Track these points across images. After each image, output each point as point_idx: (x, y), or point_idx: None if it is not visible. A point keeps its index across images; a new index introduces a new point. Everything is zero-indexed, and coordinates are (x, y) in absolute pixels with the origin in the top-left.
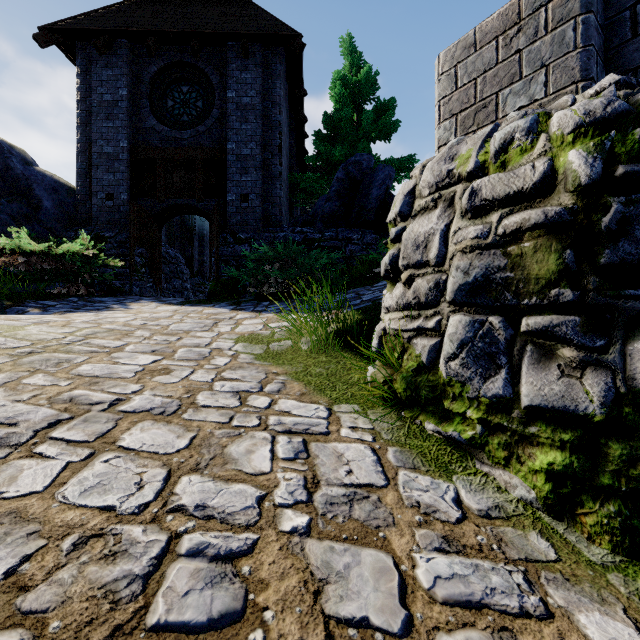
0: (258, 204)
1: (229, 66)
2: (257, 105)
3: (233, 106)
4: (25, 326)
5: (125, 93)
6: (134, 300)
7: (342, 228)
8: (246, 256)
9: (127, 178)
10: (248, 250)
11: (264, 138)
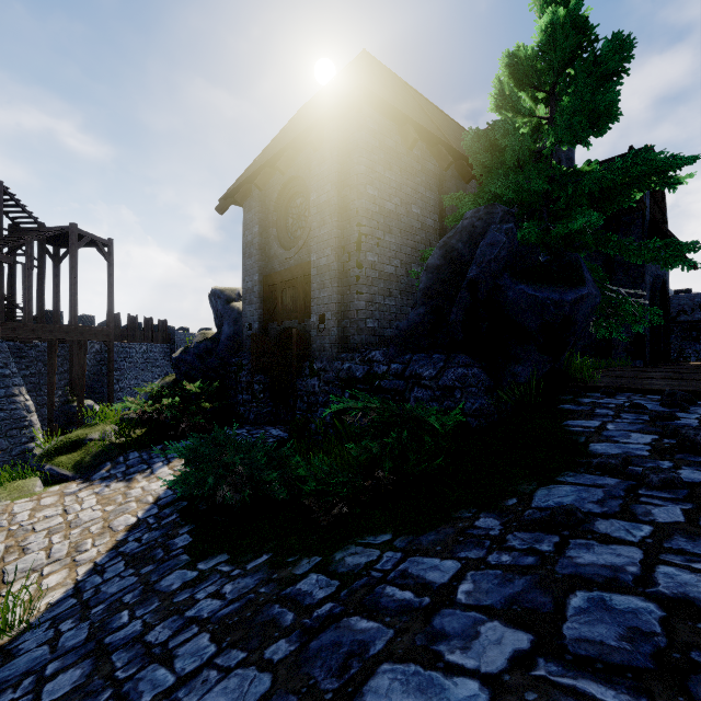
0: (332, 324)
1: (311, 165)
2: (332, 200)
3: (314, 211)
4: None
5: (257, 230)
6: None
7: (420, 353)
8: (315, 392)
9: (258, 308)
10: (316, 385)
11: (343, 236)
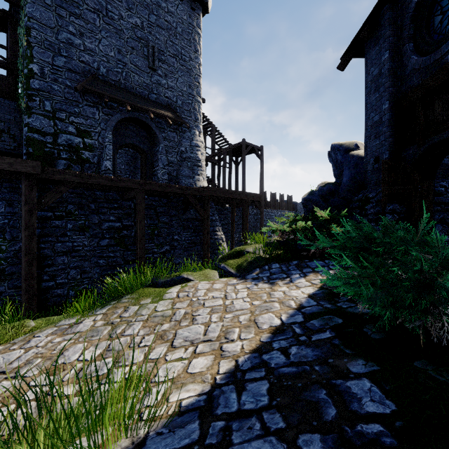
0: None
1: None
2: None
3: None
4: (165, 299)
5: (386, 56)
6: (330, 268)
7: None
8: None
9: (388, 137)
10: None
11: None
